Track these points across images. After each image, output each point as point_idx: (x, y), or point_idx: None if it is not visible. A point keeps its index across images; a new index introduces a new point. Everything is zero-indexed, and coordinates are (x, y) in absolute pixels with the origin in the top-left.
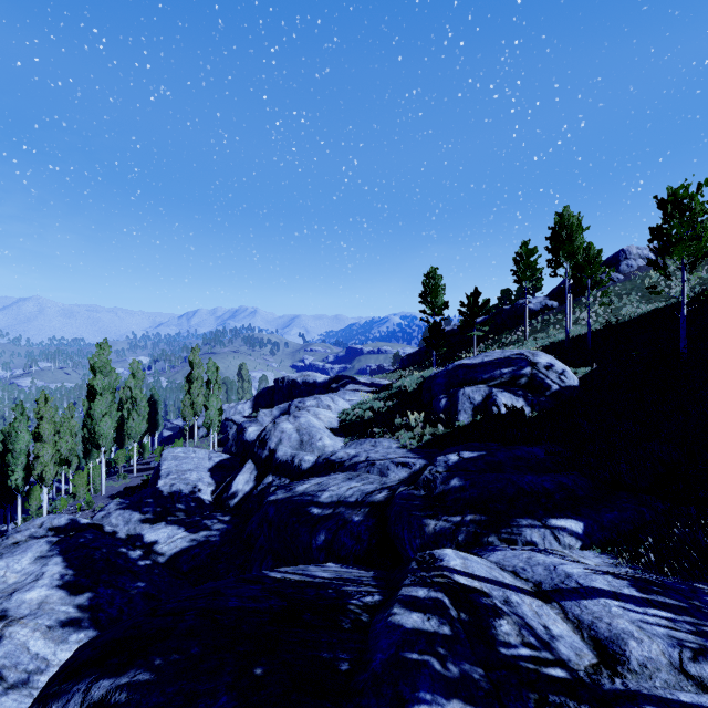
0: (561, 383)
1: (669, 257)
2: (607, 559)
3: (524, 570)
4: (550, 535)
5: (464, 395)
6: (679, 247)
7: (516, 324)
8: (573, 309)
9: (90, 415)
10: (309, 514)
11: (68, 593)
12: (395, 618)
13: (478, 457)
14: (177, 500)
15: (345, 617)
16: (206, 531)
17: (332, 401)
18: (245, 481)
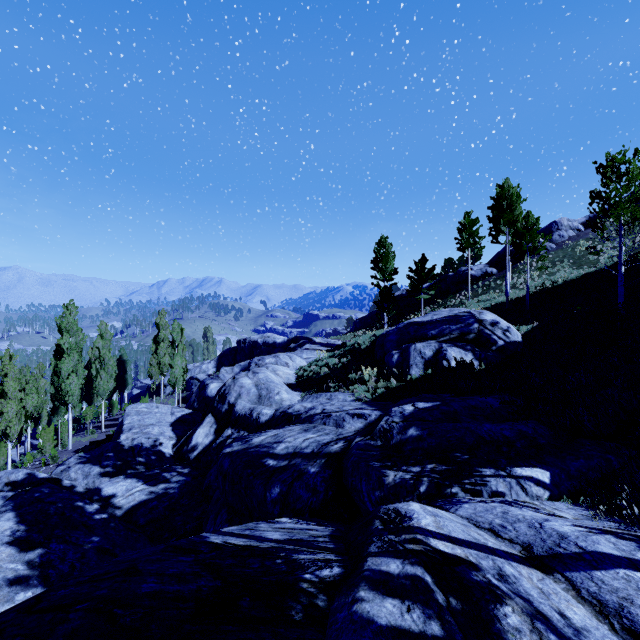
0: (506, 338)
1: (607, 219)
2: (582, 510)
3: (504, 528)
4: (516, 486)
5: (415, 350)
6: (618, 208)
7: (459, 289)
8: (511, 275)
9: (57, 373)
10: (264, 466)
11: (17, 550)
12: (362, 608)
13: (433, 407)
14: (138, 454)
15: (296, 602)
16: (165, 484)
17: (290, 359)
18: (204, 435)
